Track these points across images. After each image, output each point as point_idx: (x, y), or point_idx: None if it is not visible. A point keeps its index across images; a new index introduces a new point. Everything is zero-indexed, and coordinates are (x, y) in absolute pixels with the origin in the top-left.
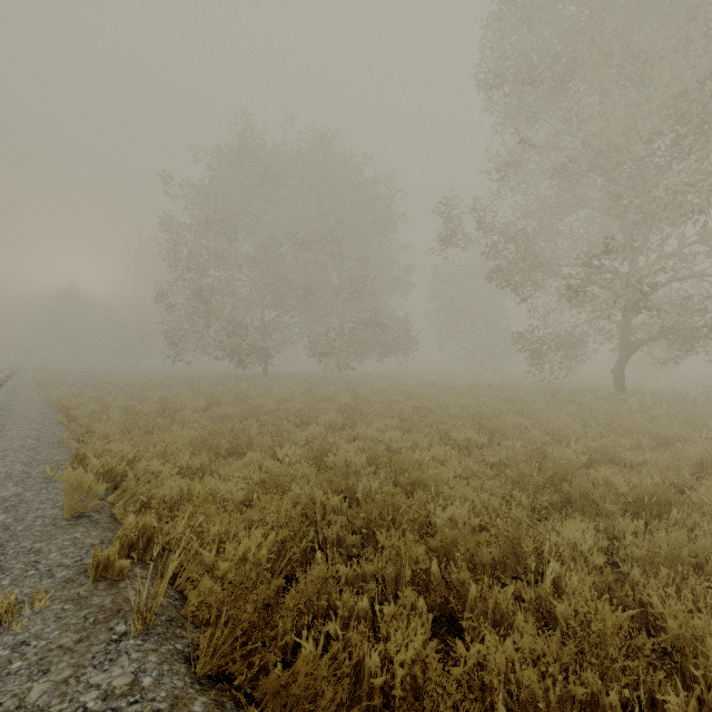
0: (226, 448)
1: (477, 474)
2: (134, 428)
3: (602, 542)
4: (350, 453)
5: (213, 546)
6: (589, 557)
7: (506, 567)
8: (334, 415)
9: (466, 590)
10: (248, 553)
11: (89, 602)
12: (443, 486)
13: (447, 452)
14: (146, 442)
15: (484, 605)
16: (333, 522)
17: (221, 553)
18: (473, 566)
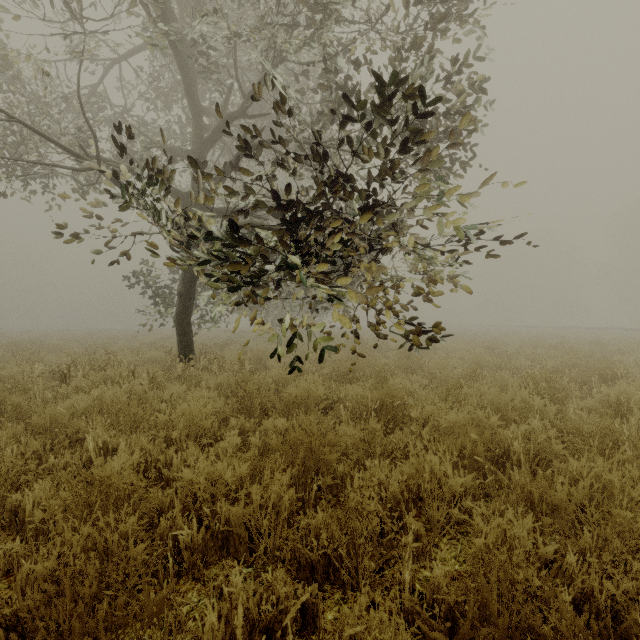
0: None
1: None
2: None
3: None
4: None
5: None
6: None
7: None
8: None
9: None
10: None
11: None
12: None
13: None
14: None
15: None
16: None
17: None
18: None
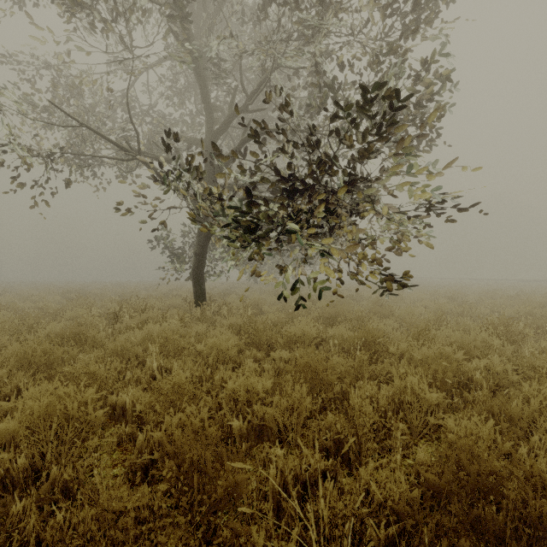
0: None
1: None
2: None
3: None
4: None
5: None
6: None
7: None
8: None
9: None
10: None
11: None
12: None
13: None
14: None
15: None
16: None
17: None
18: None
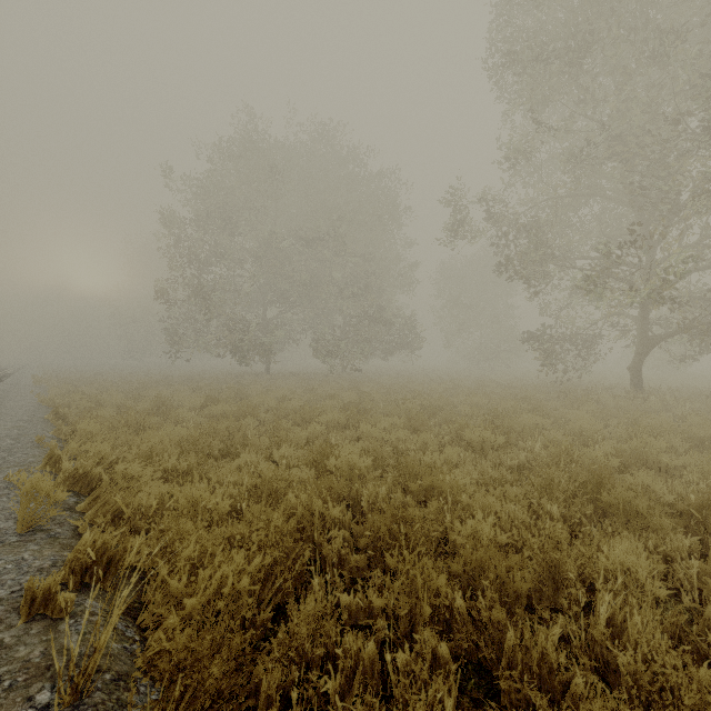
0: (220, 449)
1: (496, 479)
2: (122, 427)
3: (657, 565)
4: (354, 455)
5: (182, 574)
6: (648, 588)
7: (542, 596)
8: (336, 413)
9: (501, 632)
10: (226, 583)
11: (11, 654)
12: (460, 494)
13: (460, 454)
14: (131, 442)
15: (526, 655)
16: (333, 537)
17: (193, 583)
18: (506, 600)
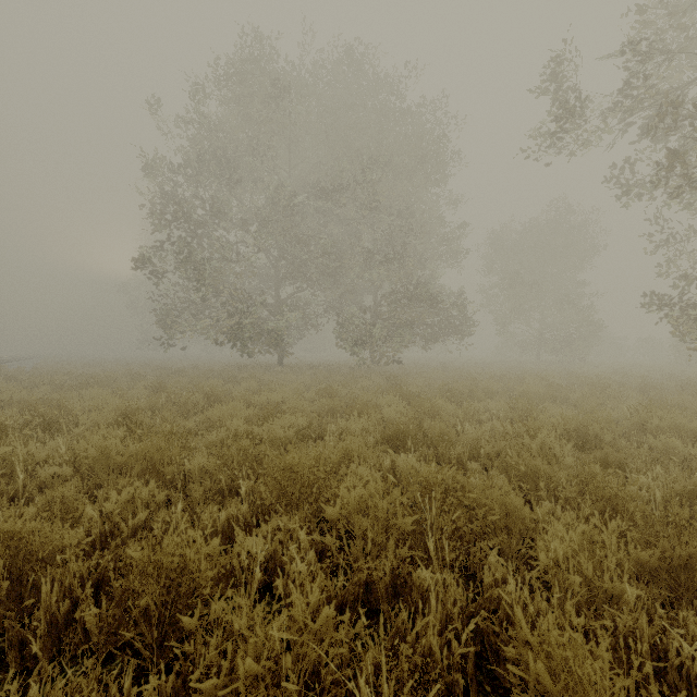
0: None
1: None
2: None
3: None
4: None
5: None
6: None
7: None
8: (379, 489)
9: None
10: None
11: None
12: None
13: None
14: None
15: None
16: None
17: None
18: None
